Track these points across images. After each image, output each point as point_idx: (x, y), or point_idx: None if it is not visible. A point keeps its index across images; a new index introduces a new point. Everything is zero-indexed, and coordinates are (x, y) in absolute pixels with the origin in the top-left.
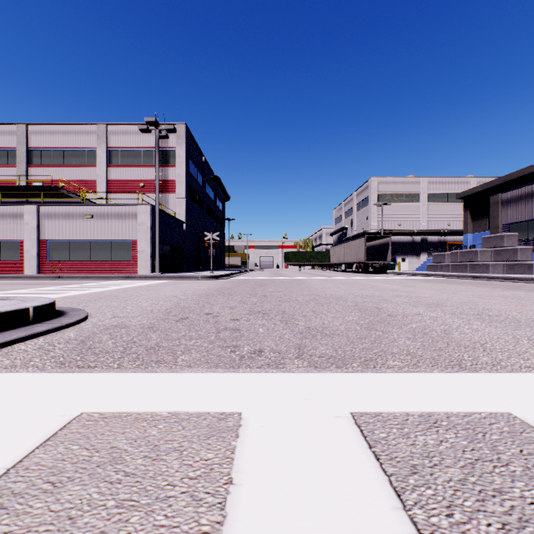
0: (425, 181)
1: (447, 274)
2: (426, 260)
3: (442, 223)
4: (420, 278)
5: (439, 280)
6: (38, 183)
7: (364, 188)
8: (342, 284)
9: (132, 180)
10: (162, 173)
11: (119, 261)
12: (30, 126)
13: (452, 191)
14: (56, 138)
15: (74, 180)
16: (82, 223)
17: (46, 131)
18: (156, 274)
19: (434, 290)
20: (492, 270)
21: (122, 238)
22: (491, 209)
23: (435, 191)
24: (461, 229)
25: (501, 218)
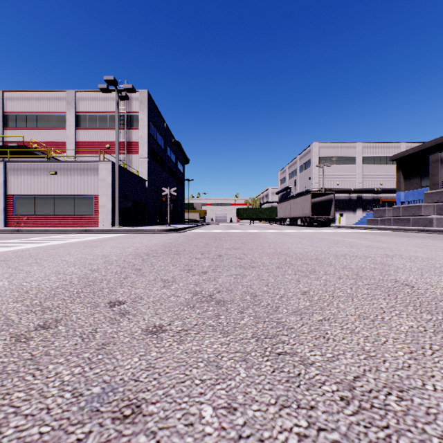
0: (360, 146)
1: (394, 228)
2: (366, 215)
3: (375, 182)
4: (369, 231)
5: (392, 234)
6: (13, 144)
7: (306, 153)
8: (300, 238)
9: (99, 142)
10: (126, 135)
11: (81, 215)
12: (6, 93)
13: (384, 154)
14: (29, 104)
15: (46, 142)
16: (46, 179)
17: (20, 97)
18: (115, 227)
19: (415, 247)
20: (437, 224)
21: (84, 193)
22: (430, 167)
23: (369, 154)
24: (393, 188)
25: (440, 175)
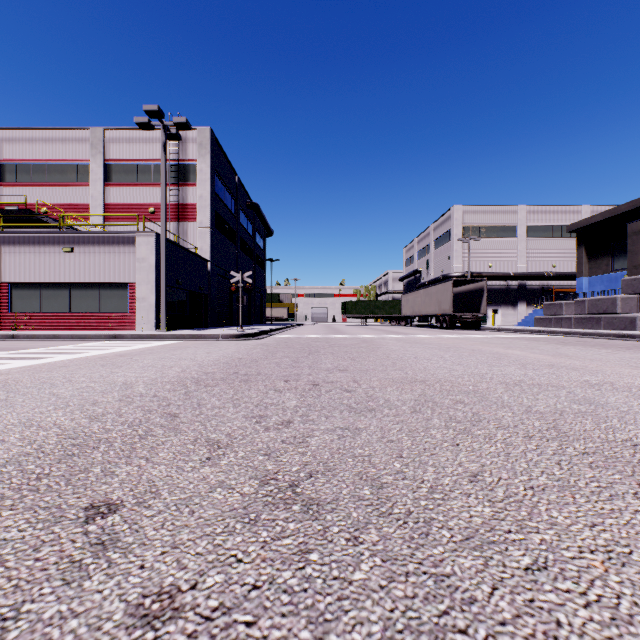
0: (523, 210)
1: (577, 332)
2: (533, 312)
3: (545, 264)
4: (540, 337)
5: (577, 342)
6: (12, 207)
7: (444, 220)
8: (440, 349)
9: (138, 204)
10: (179, 194)
11: (111, 313)
12: (1, 131)
13: (558, 223)
14: (36, 148)
15: (61, 204)
16: (57, 258)
17: (23, 138)
18: (161, 331)
19: (626, 366)
20: None
21: (114, 280)
22: (630, 241)
23: (536, 223)
24: (571, 272)
25: None
